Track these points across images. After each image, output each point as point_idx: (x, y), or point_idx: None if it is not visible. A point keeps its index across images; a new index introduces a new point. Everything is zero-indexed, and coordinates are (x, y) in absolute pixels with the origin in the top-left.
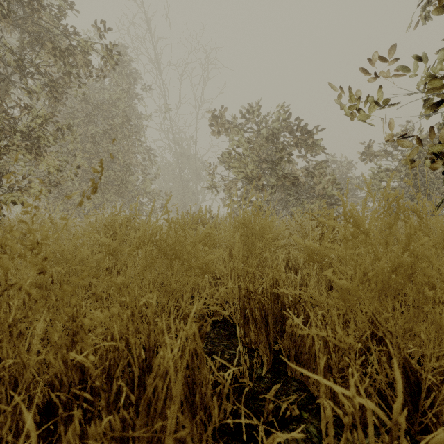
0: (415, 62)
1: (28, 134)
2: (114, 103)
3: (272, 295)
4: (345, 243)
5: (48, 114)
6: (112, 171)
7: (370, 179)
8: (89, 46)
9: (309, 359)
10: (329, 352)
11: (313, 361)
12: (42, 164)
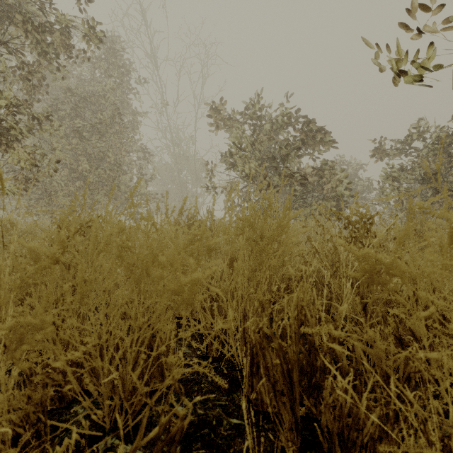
0: None
1: None
2: (104, 95)
3: (296, 334)
4: None
5: (23, 101)
6: (102, 170)
7: (382, 179)
8: (68, 21)
9: None
10: None
11: None
12: (12, 156)
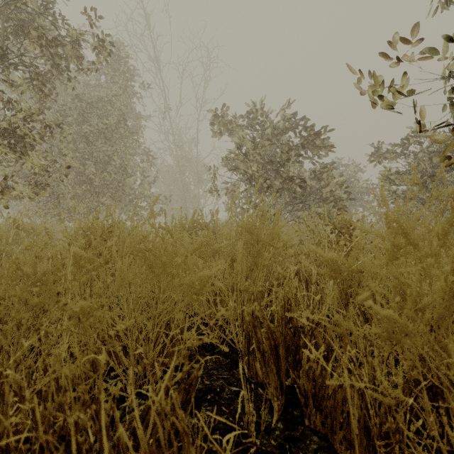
0: (445, 43)
1: (10, 131)
2: (109, 101)
3: (283, 319)
4: (387, 257)
5: (35, 110)
6: (107, 173)
7: (379, 182)
8: (79, 35)
9: (334, 407)
10: (365, 407)
11: (340, 412)
12: (27, 163)
